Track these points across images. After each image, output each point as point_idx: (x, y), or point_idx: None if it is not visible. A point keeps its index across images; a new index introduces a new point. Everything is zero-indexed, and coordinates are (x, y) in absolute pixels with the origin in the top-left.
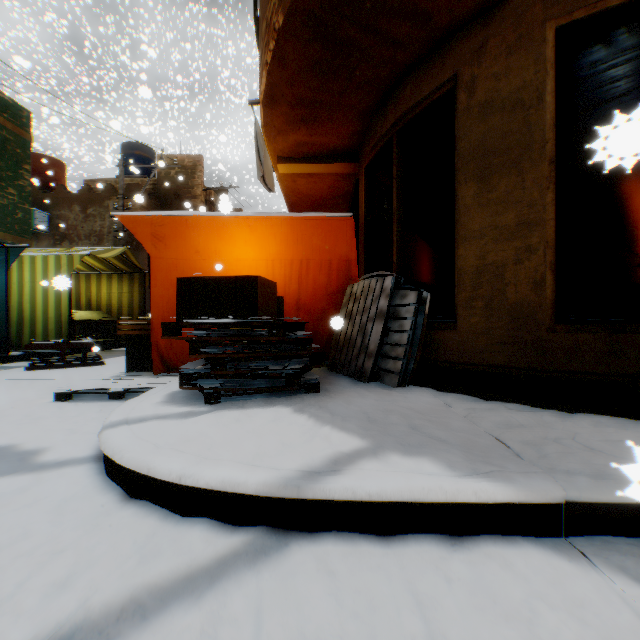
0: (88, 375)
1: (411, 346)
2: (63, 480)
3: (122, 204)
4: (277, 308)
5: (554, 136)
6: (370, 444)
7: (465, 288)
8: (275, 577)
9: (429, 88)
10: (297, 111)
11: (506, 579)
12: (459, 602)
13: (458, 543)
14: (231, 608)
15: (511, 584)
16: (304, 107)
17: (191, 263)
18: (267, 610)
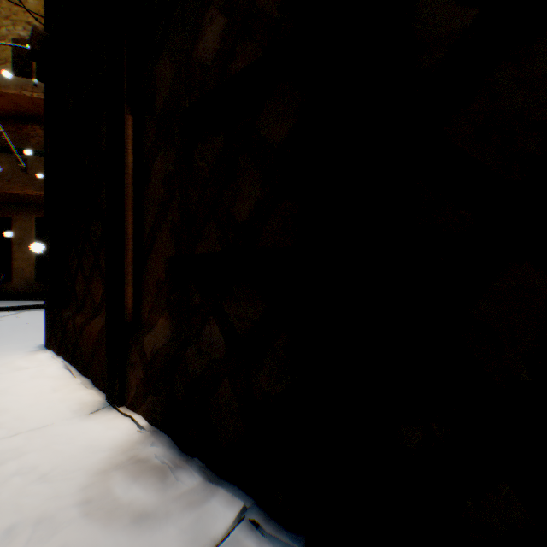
0: None
1: None
2: None
3: None
4: None
5: (38, 240)
6: None
7: (16, 272)
8: None
9: (6, 213)
10: None
11: None
12: None
13: None
14: None
15: None
16: None
17: None
18: None
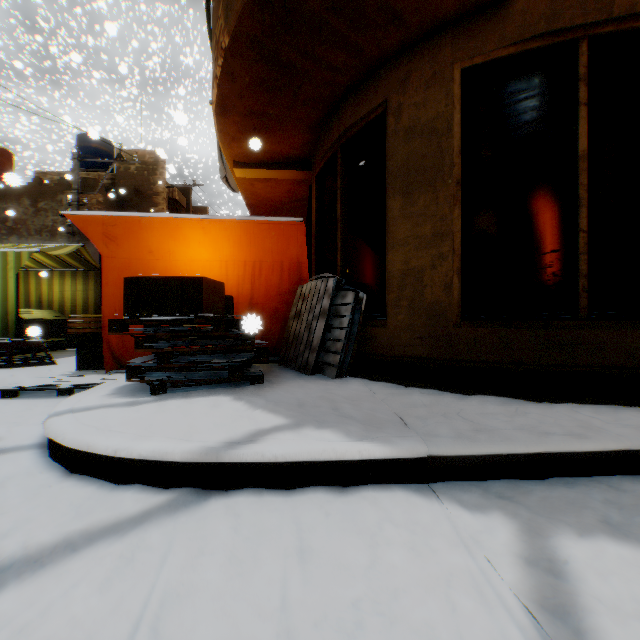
0: (37, 374)
1: (348, 341)
2: (7, 463)
3: (77, 199)
4: (226, 307)
5: (462, 161)
6: (290, 422)
7: (393, 289)
8: (190, 520)
9: (365, 110)
10: (249, 121)
11: (370, 511)
12: (329, 527)
13: (345, 491)
14: (149, 541)
15: (372, 514)
16: (255, 118)
17: (144, 263)
18: (177, 540)
